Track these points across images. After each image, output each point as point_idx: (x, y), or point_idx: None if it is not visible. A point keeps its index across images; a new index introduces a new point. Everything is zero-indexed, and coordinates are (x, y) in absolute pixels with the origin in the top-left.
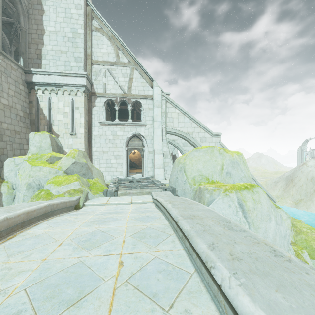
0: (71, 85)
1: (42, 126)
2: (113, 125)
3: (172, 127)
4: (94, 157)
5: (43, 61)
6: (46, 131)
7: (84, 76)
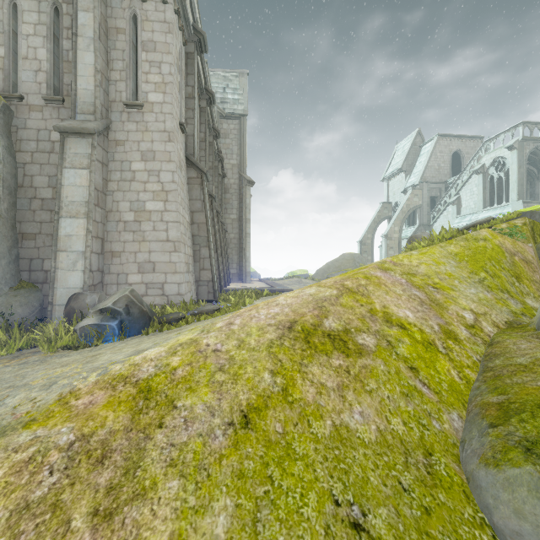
0: None
1: None
2: None
3: None
4: None
5: None
6: None
7: None
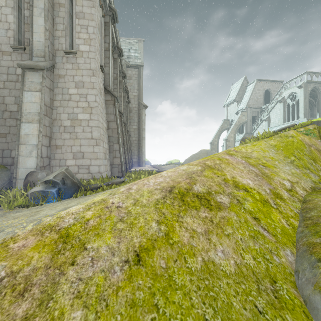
0: None
1: None
2: None
3: None
4: None
5: None
6: None
7: None
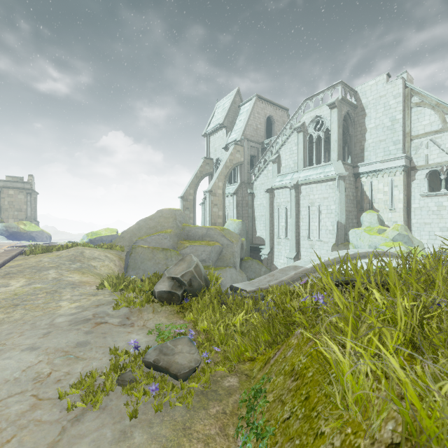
0: (390, 168)
1: (365, 205)
2: (438, 195)
3: None
4: (413, 229)
5: (365, 153)
6: (368, 208)
7: (403, 158)
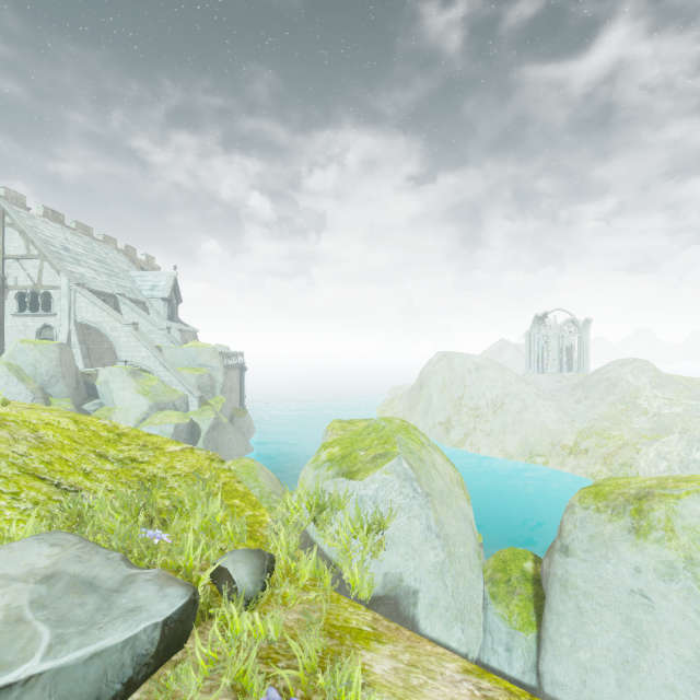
0: None
1: None
2: (25, 316)
3: (81, 317)
4: (7, 348)
5: None
6: None
7: None
